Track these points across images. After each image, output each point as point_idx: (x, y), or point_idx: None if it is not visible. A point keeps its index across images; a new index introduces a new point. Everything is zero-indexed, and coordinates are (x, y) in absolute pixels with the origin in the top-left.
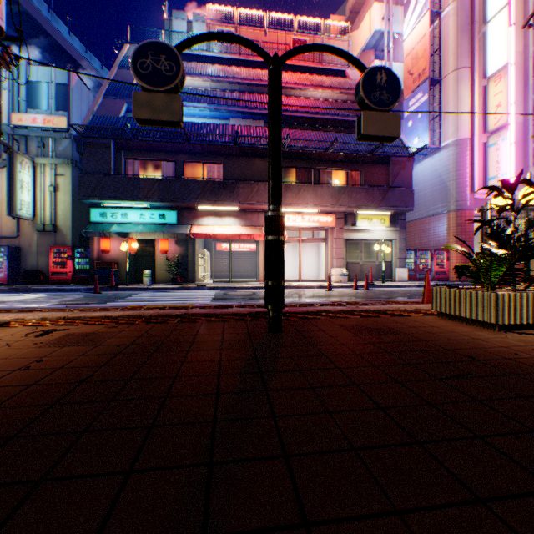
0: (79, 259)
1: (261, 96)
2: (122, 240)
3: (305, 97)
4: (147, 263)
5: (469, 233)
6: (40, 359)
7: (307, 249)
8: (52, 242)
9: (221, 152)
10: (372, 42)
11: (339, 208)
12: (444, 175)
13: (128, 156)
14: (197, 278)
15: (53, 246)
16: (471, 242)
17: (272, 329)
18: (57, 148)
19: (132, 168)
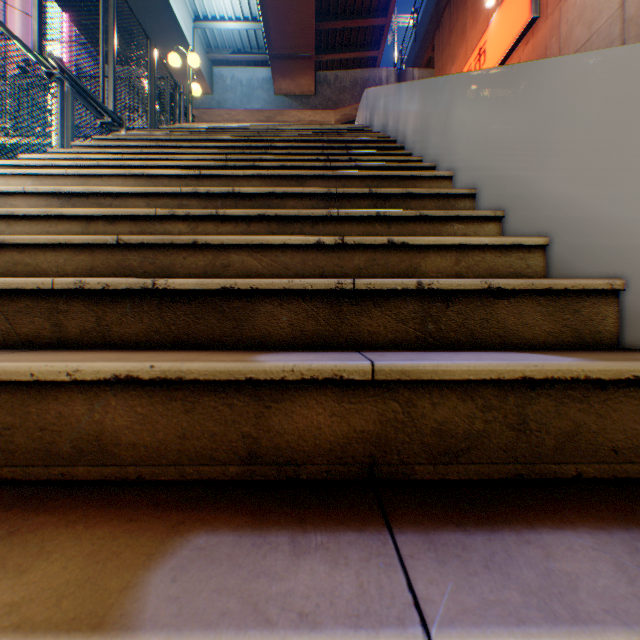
0: None
1: None
2: None
3: None
4: None
5: None
6: None
7: None
8: None
9: None
10: None
11: None
12: None
13: None
14: None
15: None
16: None
17: None
18: None
19: None
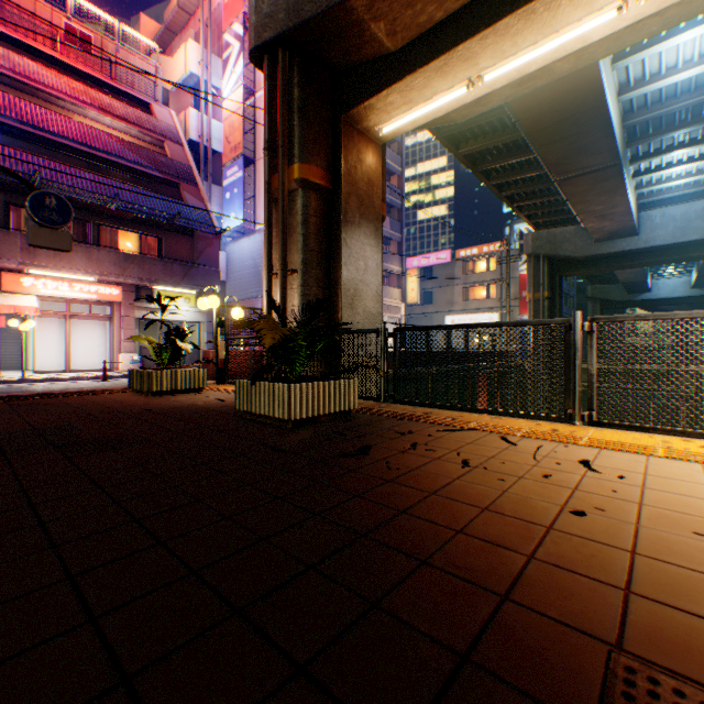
0: None
1: None
2: None
3: (87, 117)
4: None
5: None
6: None
7: (88, 327)
8: None
9: None
10: (192, 83)
11: (127, 279)
12: (259, 259)
13: None
14: None
15: None
16: None
17: None
18: None
19: None
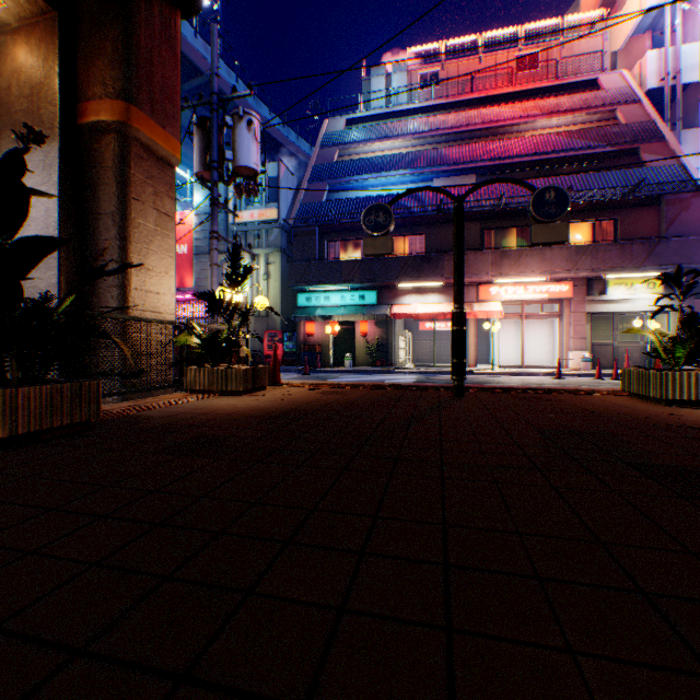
0: (287, 342)
1: (471, 145)
2: (324, 323)
3: (533, 129)
4: (345, 345)
5: None
6: (323, 397)
7: (535, 326)
8: (264, 326)
9: (423, 222)
10: (645, 22)
11: (576, 273)
12: None
13: (330, 239)
14: (396, 362)
15: (267, 330)
16: None
17: (455, 394)
18: (269, 239)
19: (333, 250)
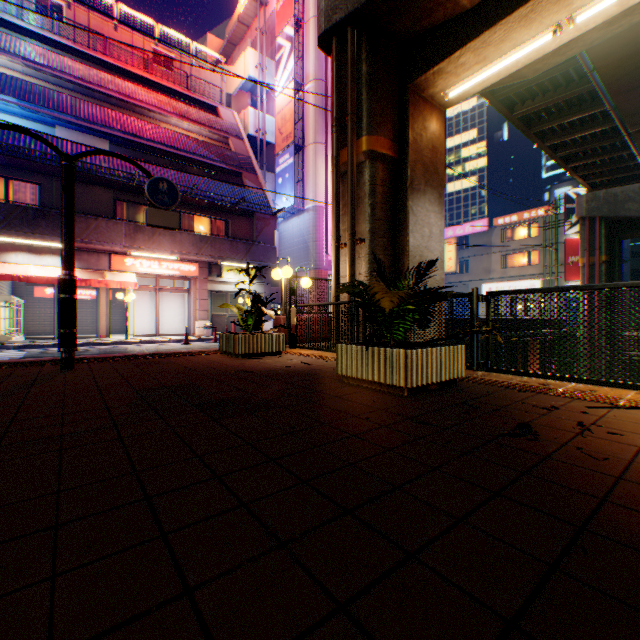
0: None
1: (106, 109)
2: None
3: (170, 124)
4: None
5: (325, 290)
6: None
7: (171, 299)
8: None
9: (41, 169)
10: (249, 86)
11: (202, 257)
12: (307, 236)
13: None
14: None
15: None
16: (327, 298)
17: (65, 367)
18: None
19: None
